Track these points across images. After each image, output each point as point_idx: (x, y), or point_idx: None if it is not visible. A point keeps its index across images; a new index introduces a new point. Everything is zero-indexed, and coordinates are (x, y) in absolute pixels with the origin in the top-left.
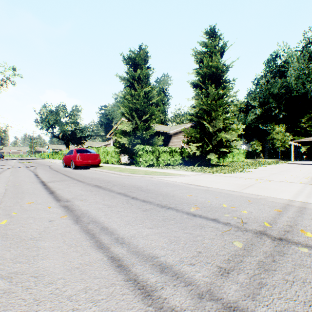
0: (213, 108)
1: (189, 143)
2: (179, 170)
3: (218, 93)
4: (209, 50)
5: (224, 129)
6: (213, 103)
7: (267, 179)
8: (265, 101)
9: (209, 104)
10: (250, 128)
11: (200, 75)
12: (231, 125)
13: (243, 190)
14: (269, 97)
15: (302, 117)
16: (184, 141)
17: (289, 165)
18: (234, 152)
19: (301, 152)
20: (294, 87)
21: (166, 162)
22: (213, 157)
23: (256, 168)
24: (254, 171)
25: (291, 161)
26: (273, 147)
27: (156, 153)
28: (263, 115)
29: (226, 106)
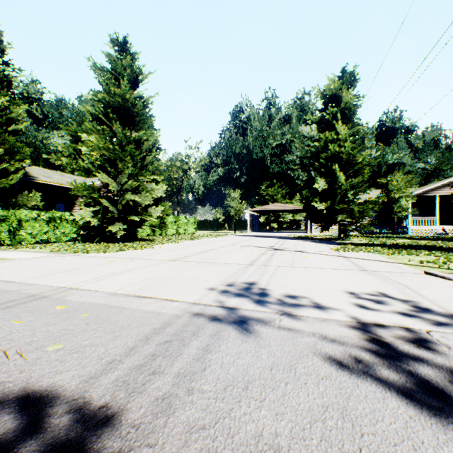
0: (121, 156)
1: (88, 206)
2: (28, 252)
3: (126, 135)
4: (115, 69)
5: (139, 189)
6: (118, 148)
7: (144, 257)
8: (228, 160)
9: (115, 149)
10: (213, 192)
11: (100, 102)
12: (149, 184)
13: (35, 278)
14: (232, 156)
15: (262, 183)
16: (82, 203)
17: (230, 237)
18: (180, 221)
19: (261, 223)
20: (254, 148)
21: (40, 237)
22: (117, 229)
23: (179, 242)
24: (164, 246)
25: (247, 232)
26: (229, 216)
27: (11, 221)
28: (226, 176)
29: (144, 157)
